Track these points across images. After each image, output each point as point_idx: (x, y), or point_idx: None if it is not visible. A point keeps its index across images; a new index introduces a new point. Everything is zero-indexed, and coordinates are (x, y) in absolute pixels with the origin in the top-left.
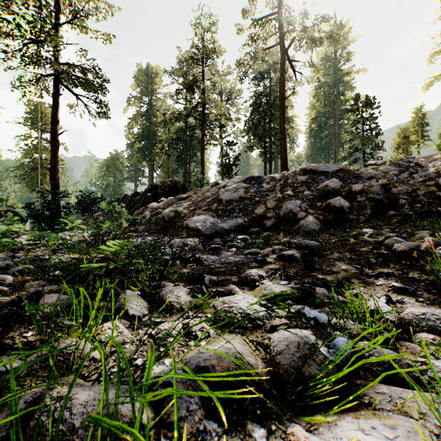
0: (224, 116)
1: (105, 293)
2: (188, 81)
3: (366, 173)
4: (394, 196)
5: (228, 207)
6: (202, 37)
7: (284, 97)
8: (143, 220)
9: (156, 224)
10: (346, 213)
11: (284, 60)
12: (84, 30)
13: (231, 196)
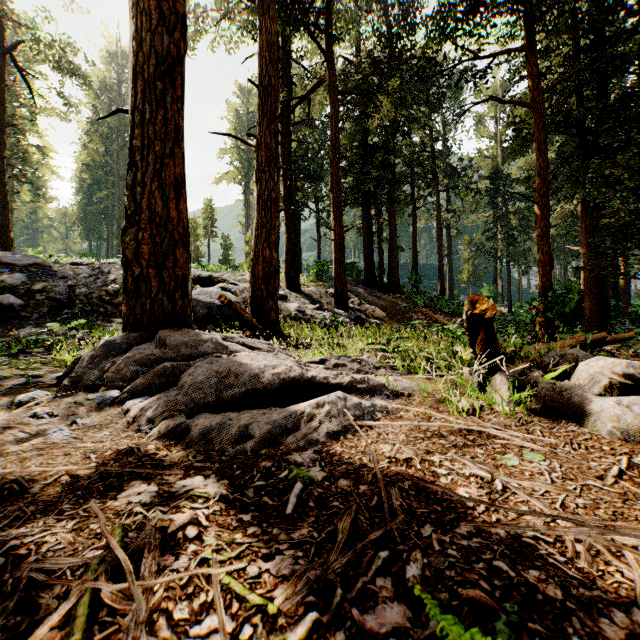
0: None
1: None
2: None
3: (62, 272)
4: (76, 297)
5: None
6: None
7: (4, 123)
8: None
9: None
10: (18, 310)
11: (5, 64)
12: None
13: None
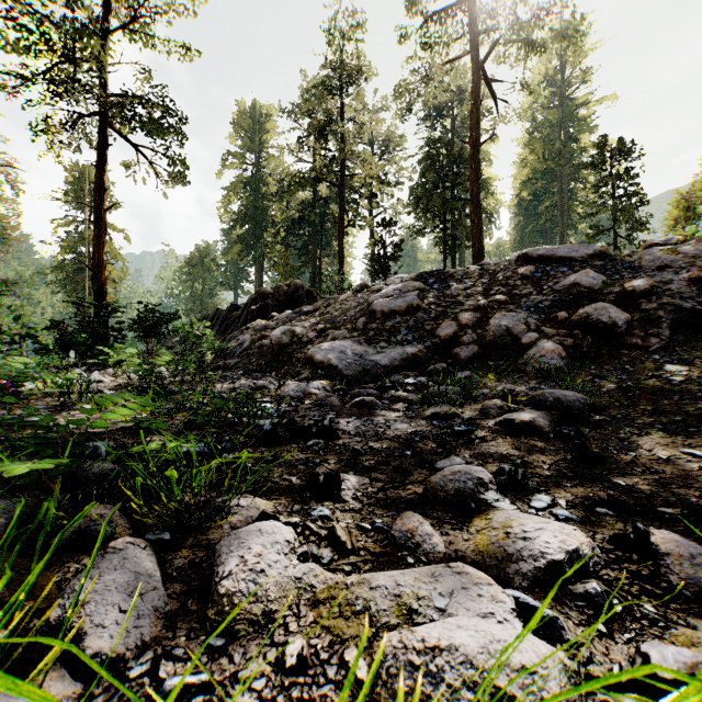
0: (376, 179)
1: (82, 532)
2: (317, 123)
3: (650, 259)
4: None
5: (387, 324)
6: (340, 50)
7: (478, 143)
8: (239, 349)
9: (258, 356)
10: (621, 334)
11: (479, 80)
12: (149, 41)
13: (393, 305)
